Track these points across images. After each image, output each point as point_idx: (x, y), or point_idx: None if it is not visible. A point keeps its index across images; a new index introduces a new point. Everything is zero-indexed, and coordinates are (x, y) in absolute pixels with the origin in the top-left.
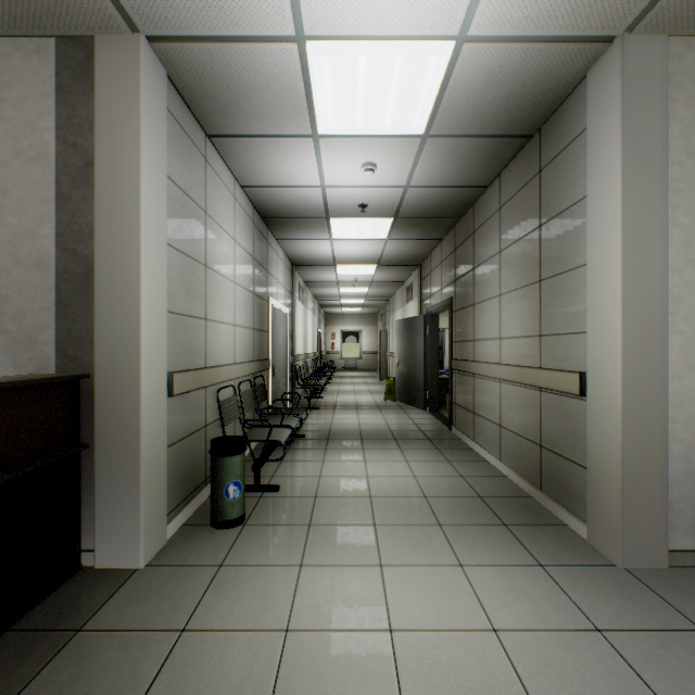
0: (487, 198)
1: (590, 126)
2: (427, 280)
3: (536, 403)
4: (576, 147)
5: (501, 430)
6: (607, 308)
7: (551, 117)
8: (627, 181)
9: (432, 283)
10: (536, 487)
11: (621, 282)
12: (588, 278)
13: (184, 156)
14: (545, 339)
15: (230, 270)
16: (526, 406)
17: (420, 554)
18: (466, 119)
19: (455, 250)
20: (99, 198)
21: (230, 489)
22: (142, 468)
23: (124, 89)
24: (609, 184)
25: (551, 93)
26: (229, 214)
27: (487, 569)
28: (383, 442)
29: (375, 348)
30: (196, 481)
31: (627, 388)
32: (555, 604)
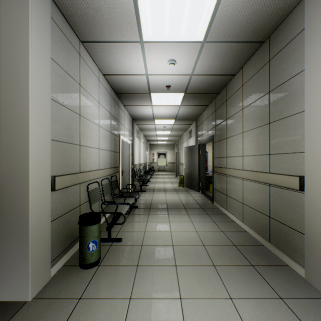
0: (234, 81)
1: (307, 27)
2: (200, 127)
3: (267, 192)
4: (295, 42)
5: (243, 206)
6: None
7: (277, 28)
8: None
9: (203, 128)
10: (267, 240)
11: None
12: (305, 119)
13: (64, 49)
14: (273, 156)
15: (96, 119)
16: (259, 194)
17: (204, 289)
18: (228, 30)
19: (215, 110)
20: (2, 67)
21: (90, 245)
22: (30, 238)
23: None
24: None
25: (280, 11)
26: (95, 88)
27: (247, 302)
28: (179, 210)
29: (173, 160)
30: (73, 238)
31: None
32: None
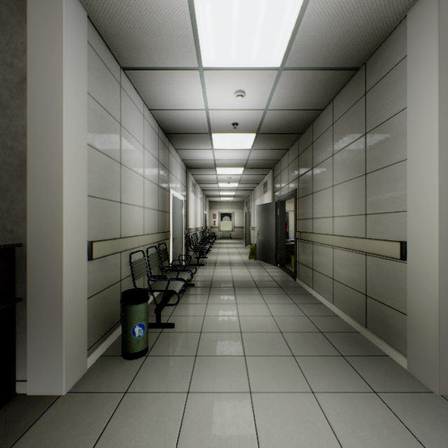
0: (322, 117)
1: (409, 54)
2: (278, 178)
3: (362, 264)
4: (396, 71)
5: (333, 282)
6: (425, 192)
7: (374, 53)
8: (442, 93)
9: (282, 180)
10: (362, 325)
11: (438, 172)
12: (407, 170)
13: (102, 80)
14: (370, 217)
15: (140, 168)
16: (354, 266)
17: (280, 382)
18: (312, 55)
19: (298, 156)
20: (30, 105)
21: (136, 329)
22: (64, 317)
23: (50, 21)
24: (427, 96)
25: (377, 32)
26: (139, 128)
27: (333, 396)
28: (249, 289)
29: (242, 224)
30: (112, 321)
31: (442, 254)
32: (392, 430)
